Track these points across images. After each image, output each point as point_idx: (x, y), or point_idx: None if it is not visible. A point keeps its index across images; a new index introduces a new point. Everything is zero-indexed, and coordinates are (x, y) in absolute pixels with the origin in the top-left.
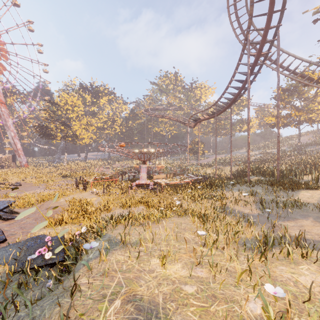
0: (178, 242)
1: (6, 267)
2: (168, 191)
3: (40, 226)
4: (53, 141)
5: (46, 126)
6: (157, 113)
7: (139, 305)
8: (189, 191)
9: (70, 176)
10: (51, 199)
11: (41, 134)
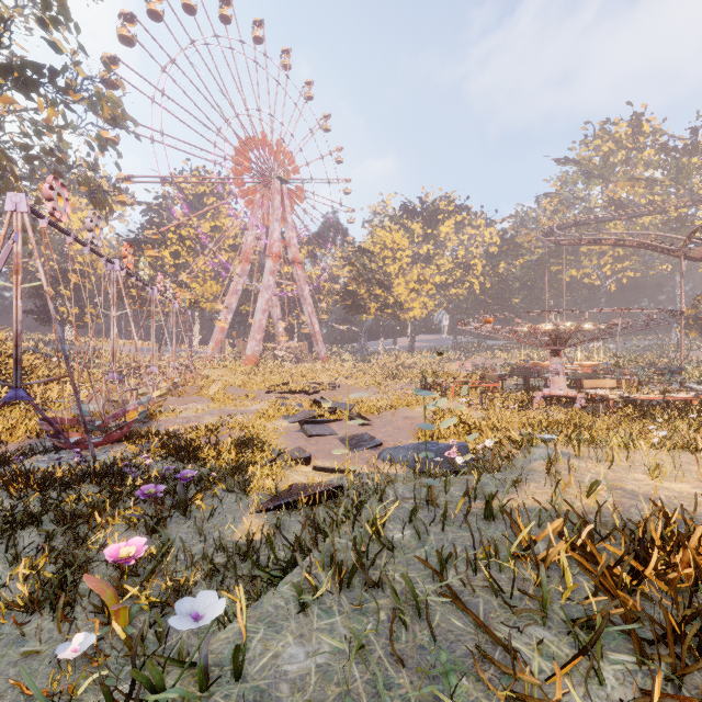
0: (677, 471)
1: (405, 467)
2: (628, 415)
3: (449, 423)
4: (362, 317)
5: (354, 292)
6: (579, 235)
7: (633, 494)
8: (691, 417)
9: (401, 377)
10: (403, 407)
11: (348, 307)
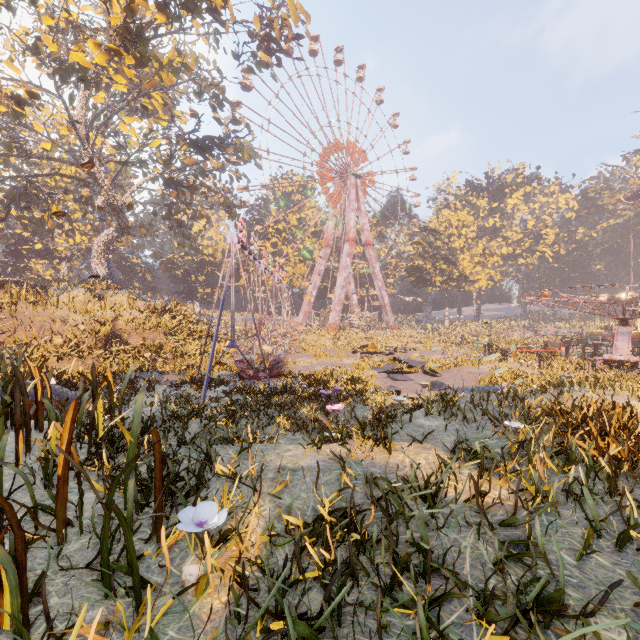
0: None
1: None
2: None
3: (501, 370)
4: (428, 289)
5: (421, 267)
6: None
7: None
8: None
9: (465, 343)
10: (467, 365)
11: (415, 281)
